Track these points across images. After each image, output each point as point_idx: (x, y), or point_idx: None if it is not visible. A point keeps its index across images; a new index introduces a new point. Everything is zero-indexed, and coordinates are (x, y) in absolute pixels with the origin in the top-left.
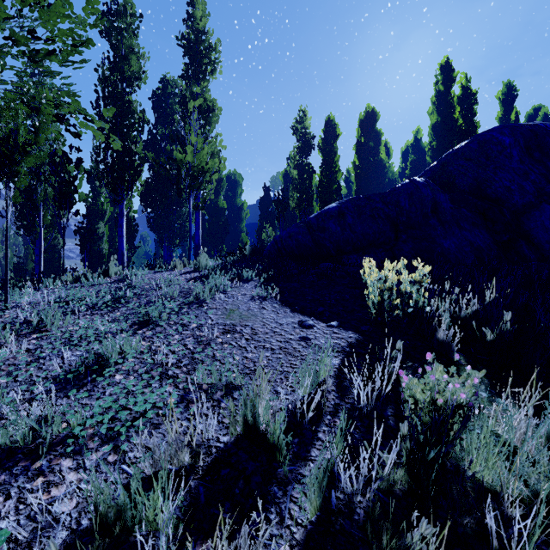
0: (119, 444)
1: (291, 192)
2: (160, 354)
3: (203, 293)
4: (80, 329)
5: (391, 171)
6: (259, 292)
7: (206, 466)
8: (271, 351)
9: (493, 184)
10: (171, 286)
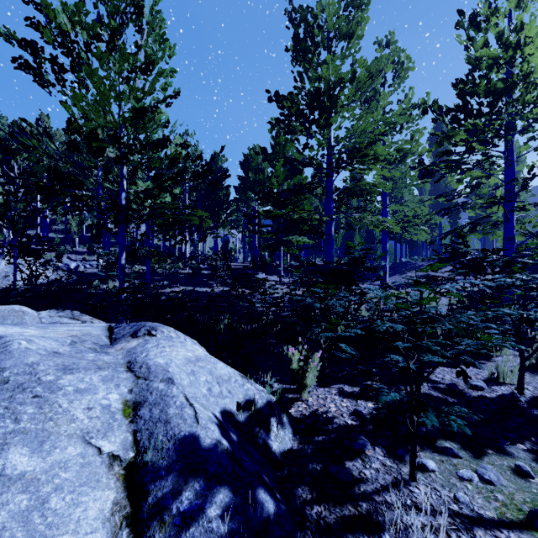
0: None
1: None
2: None
3: None
4: None
5: None
6: None
7: None
8: None
9: None
10: None
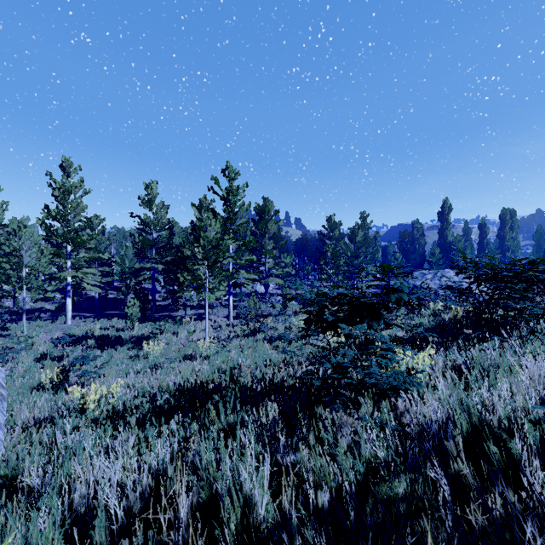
0: None
1: None
2: None
3: None
4: None
5: None
6: None
7: None
8: None
9: None
10: None
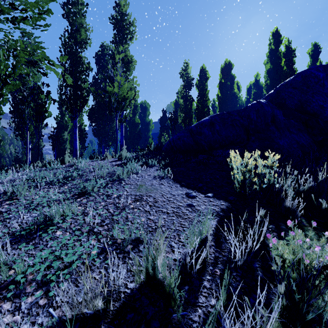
0: (50, 289)
1: (179, 113)
2: (89, 216)
3: (122, 174)
4: (38, 198)
5: (240, 100)
6: (159, 173)
7: (115, 310)
8: (167, 214)
9: (311, 103)
10: (101, 169)
